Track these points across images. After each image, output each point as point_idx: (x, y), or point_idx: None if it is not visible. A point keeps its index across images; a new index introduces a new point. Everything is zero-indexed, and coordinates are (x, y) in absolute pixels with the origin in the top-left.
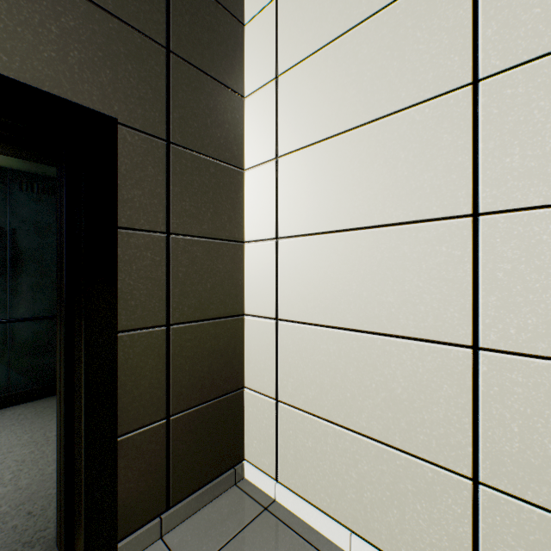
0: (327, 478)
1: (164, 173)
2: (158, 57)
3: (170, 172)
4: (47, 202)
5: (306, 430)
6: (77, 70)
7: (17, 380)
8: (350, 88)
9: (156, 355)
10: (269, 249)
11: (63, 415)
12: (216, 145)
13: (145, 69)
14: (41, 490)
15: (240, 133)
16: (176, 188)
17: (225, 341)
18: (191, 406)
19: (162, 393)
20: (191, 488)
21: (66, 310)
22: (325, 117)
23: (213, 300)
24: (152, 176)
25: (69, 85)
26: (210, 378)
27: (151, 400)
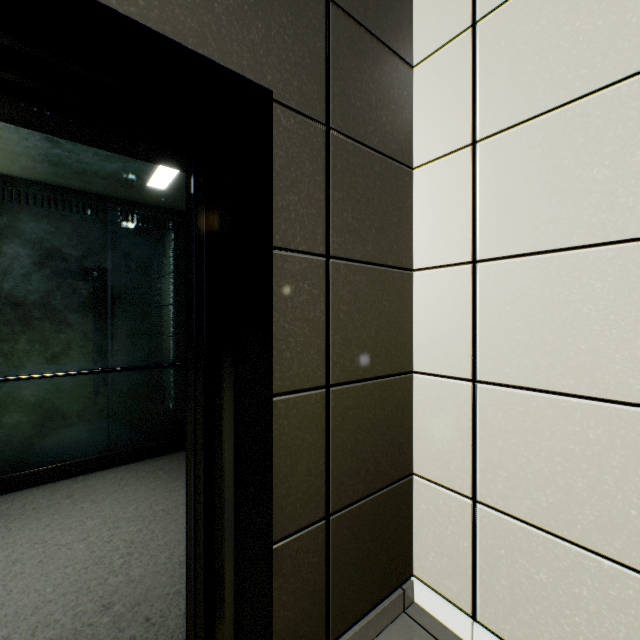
0: (582, 638)
1: (323, 171)
2: (316, 7)
3: (329, 170)
4: (147, 234)
5: (533, 553)
6: (224, 22)
7: (117, 438)
8: (638, 3)
9: (313, 429)
10: (458, 278)
11: (200, 508)
12: (381, 134)
13: (302, 23)
14: (157, 586)
15: (408, 116)
16: (336, 192)
17: (391, 409)
18: (353, 501)
19: (320, 482)
20: (353, 616)
21: (205, 363)
22: (578, 63)
23: (377, 350)
24: (309, 175)
25: (215, 44)
26: (374, 461)
27: (308, 493)
